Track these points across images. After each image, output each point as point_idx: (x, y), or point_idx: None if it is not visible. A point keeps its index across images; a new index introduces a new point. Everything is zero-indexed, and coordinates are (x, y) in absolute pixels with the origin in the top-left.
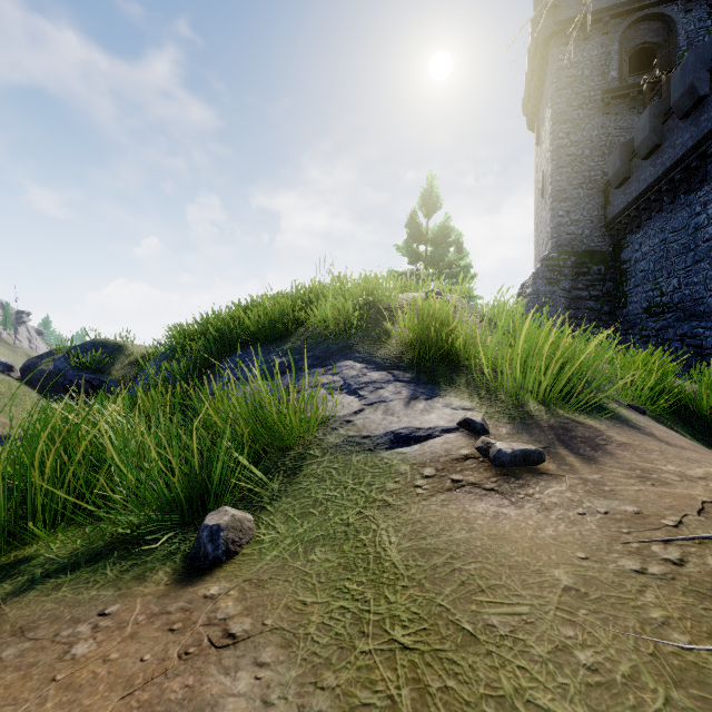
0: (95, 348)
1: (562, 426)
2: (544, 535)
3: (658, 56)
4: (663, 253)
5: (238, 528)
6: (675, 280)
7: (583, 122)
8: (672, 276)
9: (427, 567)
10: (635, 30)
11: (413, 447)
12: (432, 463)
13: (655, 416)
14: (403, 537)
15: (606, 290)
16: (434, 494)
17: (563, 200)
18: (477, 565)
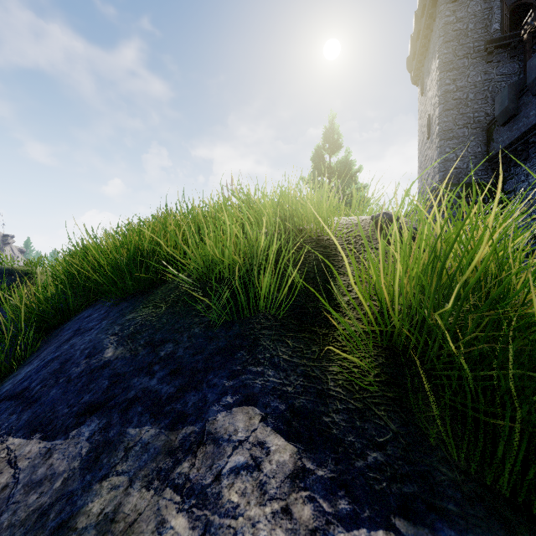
0: None
1: None
2: None
3: (535, 10)
4: None
5: None
6: None
7: (468, 70)
8: None
9: None
10: None
11: None
12: None
13: None
14: None
15: None
16: None
17: (450, 139)
18: None
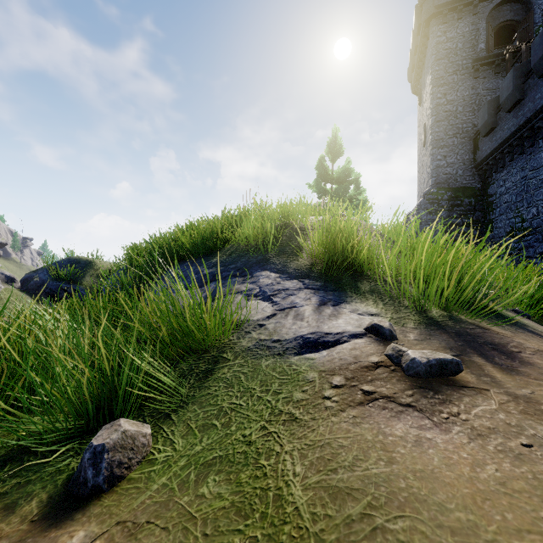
0: (70, 264)
1: (469, 332)
2: (486, 476)
3: (517, 31)
4: (524, 187)
5: (129, 447)
6: (534, 209)
7: (457, 85)
8: (531, 206)
9: (340, 521)
10: (499, 11)
11: (321, 353)
12: (341, 370)
13: (535, 320)
14: (309, 467)
15: (476, 218)
16: (344, 408)
17: (441, 147)
18: (406, 523)
